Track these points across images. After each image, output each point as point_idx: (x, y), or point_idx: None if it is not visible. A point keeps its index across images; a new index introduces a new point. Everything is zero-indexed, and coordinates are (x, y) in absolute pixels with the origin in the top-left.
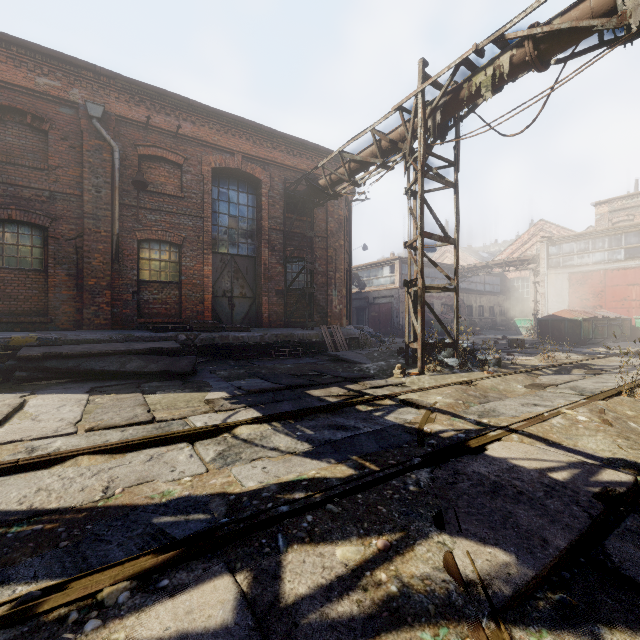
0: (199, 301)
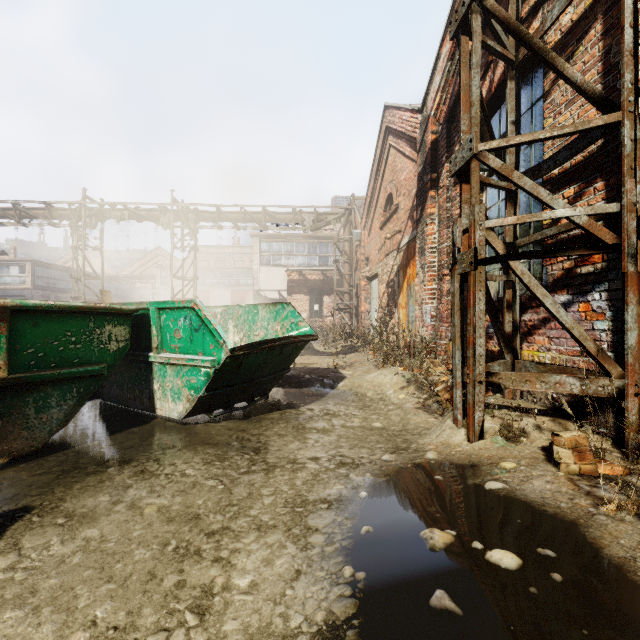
0: None
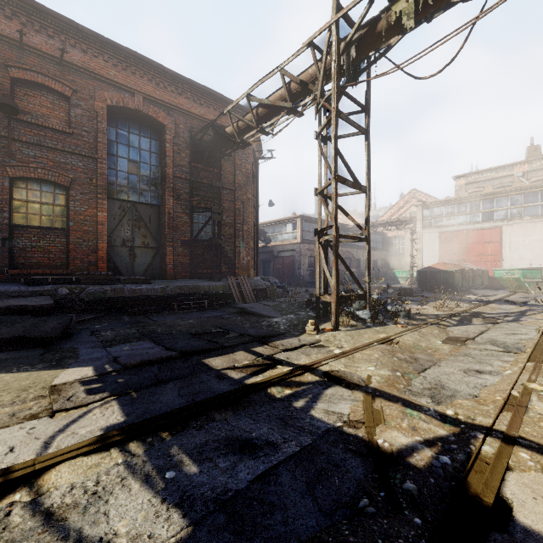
0: (91, 250)
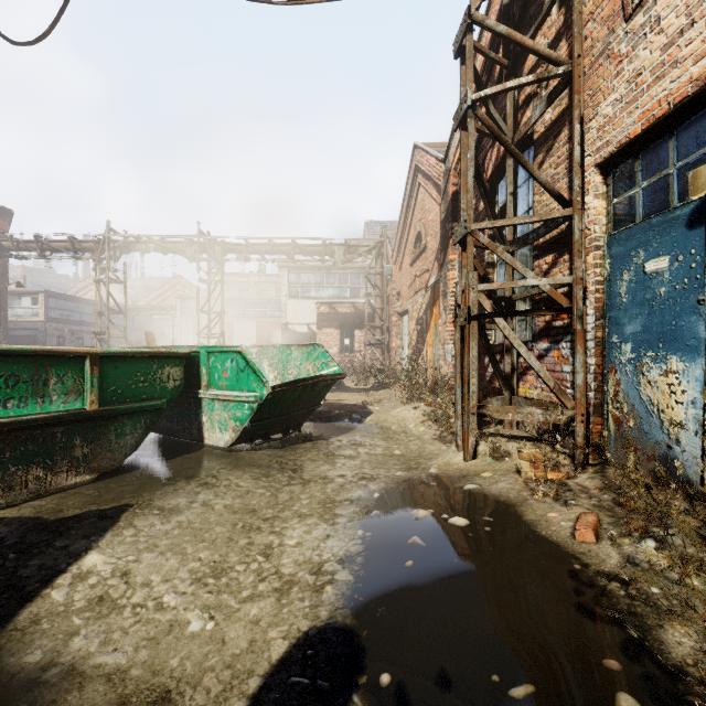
0: None
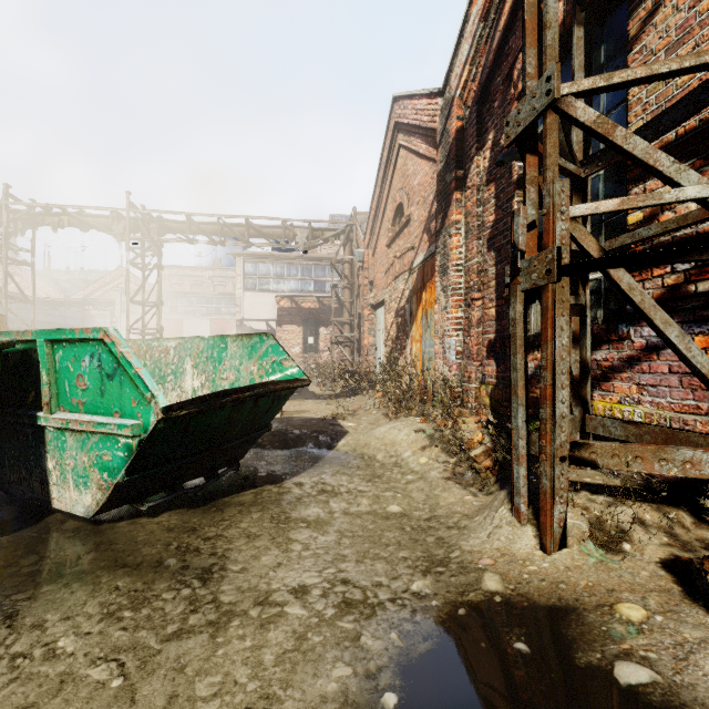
0: None
